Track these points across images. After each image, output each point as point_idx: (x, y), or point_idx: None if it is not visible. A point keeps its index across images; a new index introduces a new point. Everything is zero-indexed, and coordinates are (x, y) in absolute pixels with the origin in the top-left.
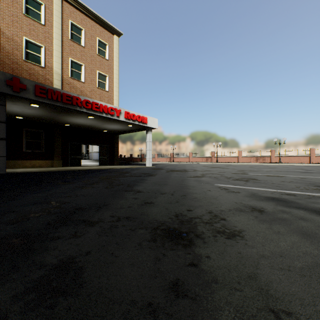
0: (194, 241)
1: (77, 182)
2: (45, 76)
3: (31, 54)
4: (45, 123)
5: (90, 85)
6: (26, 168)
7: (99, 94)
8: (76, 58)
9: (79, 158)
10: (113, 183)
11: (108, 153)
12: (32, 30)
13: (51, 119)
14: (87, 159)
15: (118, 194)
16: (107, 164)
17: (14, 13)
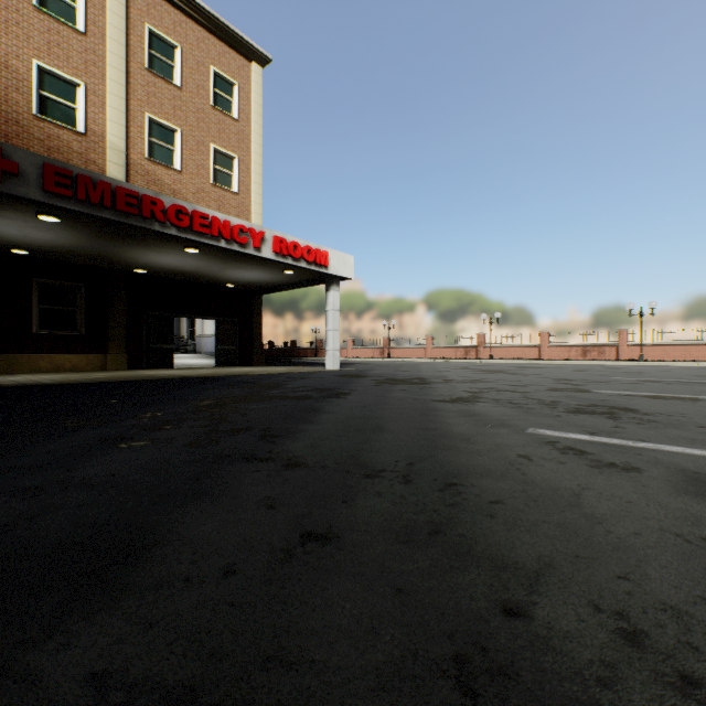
0: None
1: (121, 421)
2: (87, 155)
3: (52, 101)
4: (87, 267)
5: (194, 179)
6: (39, 373)
7: (216, 200)
8: (161, 113)
9: (169, 350)
10: (223, 423)
11: (237, 337)
12: (55, 44)
13: (98, 256)
14: (192, 351)
15: (217, 476)
16: (236, 364)
17: (11, 3)
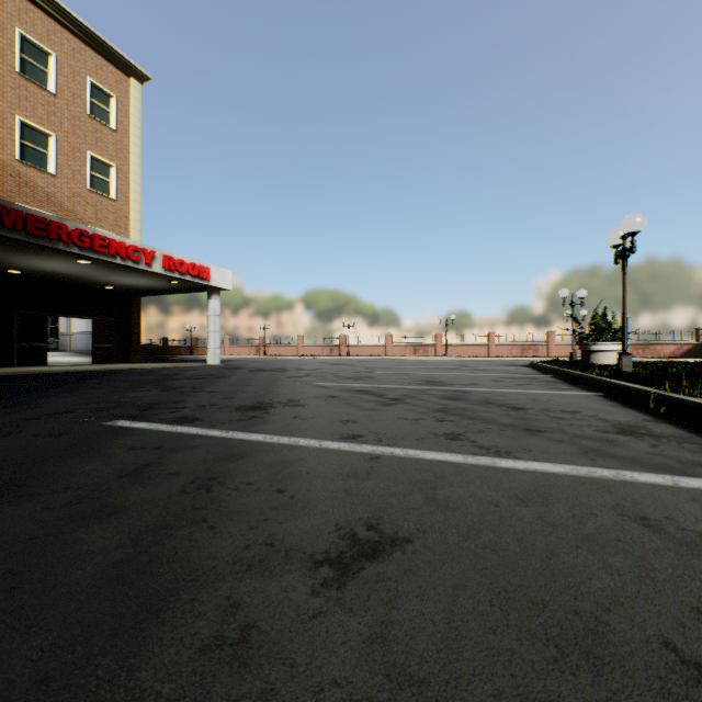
0: (269, 409)
1: (103, 387)
2: None
3: None
4: None
5: (70, 183)
6: None
7: (93, 205)
8: (34, 117)
9: (43, 348)
10: (166, 386)
11: (115, 336)
12: None
13: None
14: (54, 349)
15: (188, 394)
16: (114, 361)
17: None
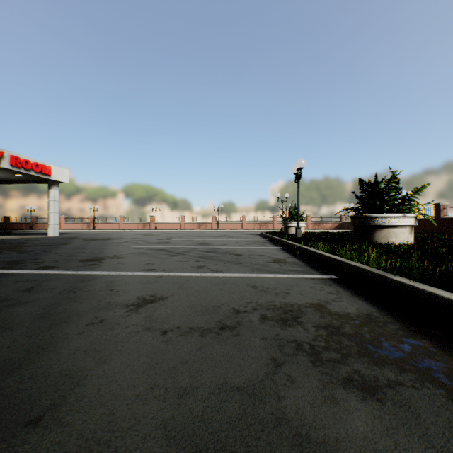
0: (102, 260)
1: None
2: None
3: None
4: None
5: None
6: None
7: None
8: None
9: None
10: (22, 251)
11: None
12: None
13: None
14: None
15: (41, 255)
16: None
17: None
